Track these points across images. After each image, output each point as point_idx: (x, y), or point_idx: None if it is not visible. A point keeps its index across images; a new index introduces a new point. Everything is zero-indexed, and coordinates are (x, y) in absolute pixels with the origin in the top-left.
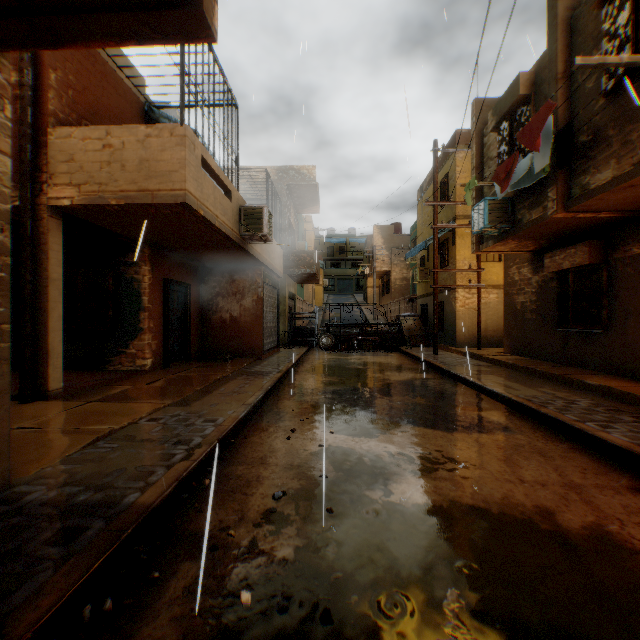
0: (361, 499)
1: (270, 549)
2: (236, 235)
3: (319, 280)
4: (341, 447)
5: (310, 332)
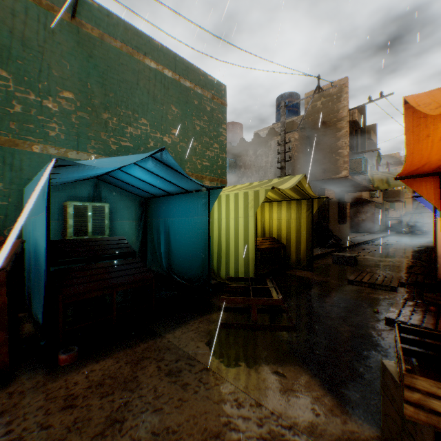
0: (398, 243)
1: (384, 243)
2: (368, 198)
3: (402, 201)
4: (397, 242)
5: (396, 226)
